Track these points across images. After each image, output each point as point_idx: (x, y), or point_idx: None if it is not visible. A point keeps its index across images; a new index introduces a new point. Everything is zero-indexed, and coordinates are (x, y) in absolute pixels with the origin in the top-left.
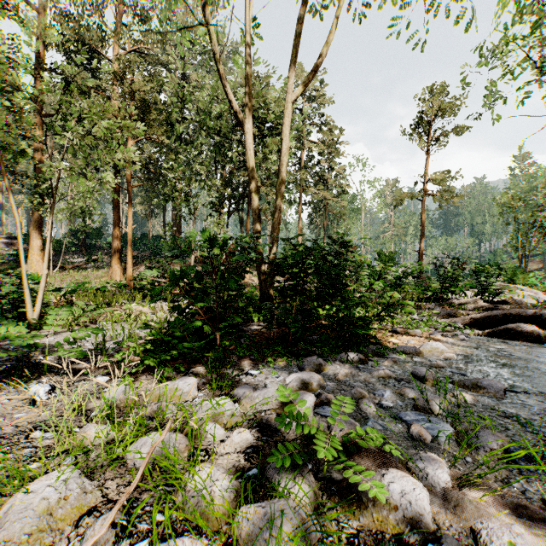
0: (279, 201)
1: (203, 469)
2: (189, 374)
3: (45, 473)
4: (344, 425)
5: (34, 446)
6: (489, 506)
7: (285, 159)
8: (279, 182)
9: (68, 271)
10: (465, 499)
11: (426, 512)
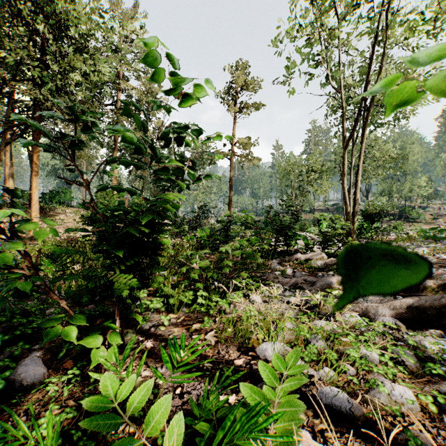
0: None
1: None
2: None
3: None
4: None
5: None
6: None
7: None
8: None
9: None
10: None
11: None
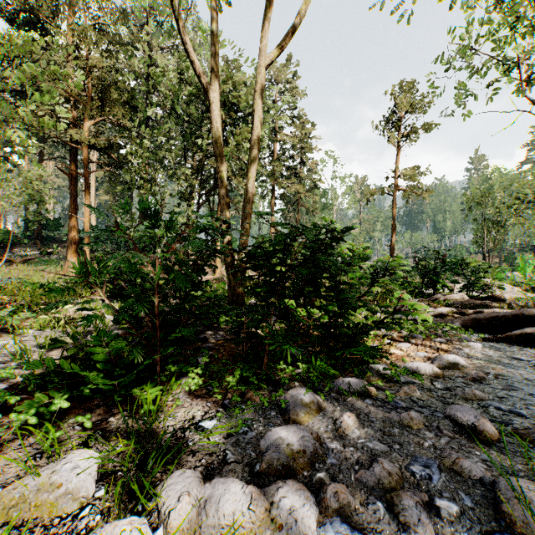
0: (251, 183)
1: None
2: (96, 437)
3: None
4: None
5: None
6: None
7: (258, 134)
8: (251, 161)
9: (17, 265)
10: None
11: None
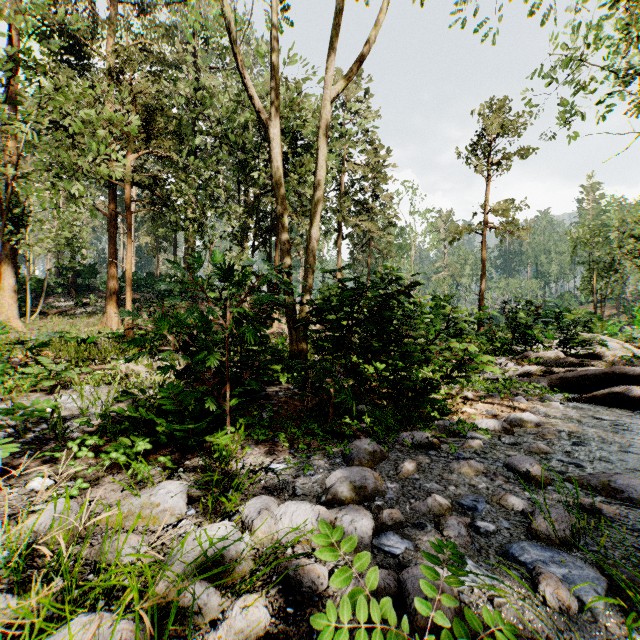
0: (314, 228)
1: None
2: (179, 474)
3: None
4: (442, 614)
5: None
6: None
7: (322, 174)
8: (314, 204)
9: (51, 318)
10: None
11: None
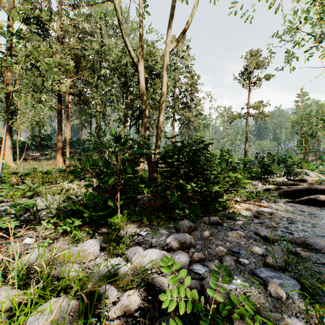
0: (161, 116)
1: None
2: (95, 236)
3: None
4: (220, 296)
5: None
6: None
7: (165, 89)
8: (161, 104)
9: (29, 161)
10: None
11: None
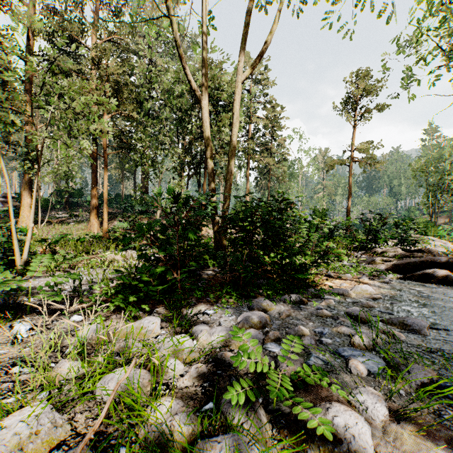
0: (231, 166)
1: (164, 403)
2: (154, 314)
3: (21, 406)
4: (291, 362)
5: (13, 381)
6: (424, 438)
7: (236, 130)
8: (231, 150)
9: (54, 225)
10: (404, 432)
11: (368, 445)
